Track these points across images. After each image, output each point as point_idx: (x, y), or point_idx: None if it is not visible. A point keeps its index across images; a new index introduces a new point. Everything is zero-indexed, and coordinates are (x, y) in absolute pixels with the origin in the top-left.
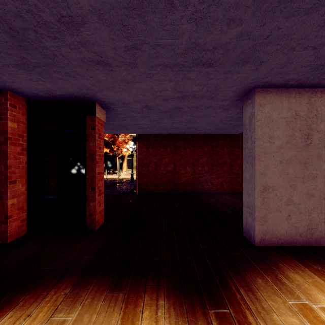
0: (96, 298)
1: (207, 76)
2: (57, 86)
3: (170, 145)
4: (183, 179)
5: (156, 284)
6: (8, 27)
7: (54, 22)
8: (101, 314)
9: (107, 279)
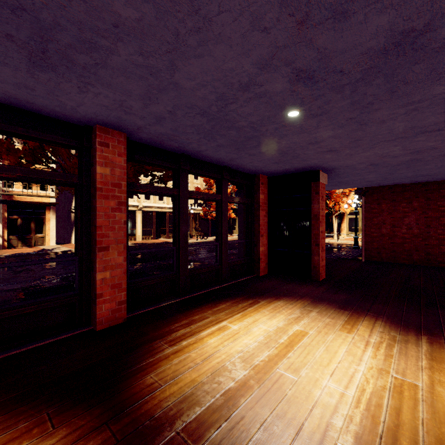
0: (329, 309)
1: (441, 135)
2: (292, 167)
3: (419, 198)
4: (444, 247)
5: (376, 315)
6: (281, 151)
7: (305, 145)
8: (333, 314)
9: (335, 304)
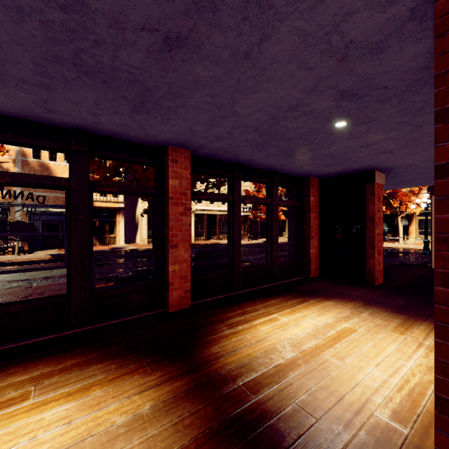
0: (382, 312)
1: None
2: (344, 168)
3: None
4: None
5: None
6: (331, 156)
7: (356, 148)
8: (387, 317)
9: (390, 308)
